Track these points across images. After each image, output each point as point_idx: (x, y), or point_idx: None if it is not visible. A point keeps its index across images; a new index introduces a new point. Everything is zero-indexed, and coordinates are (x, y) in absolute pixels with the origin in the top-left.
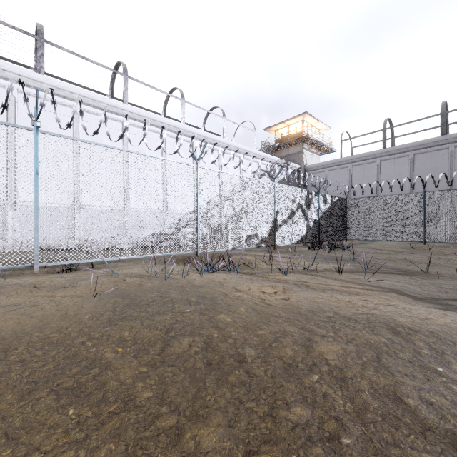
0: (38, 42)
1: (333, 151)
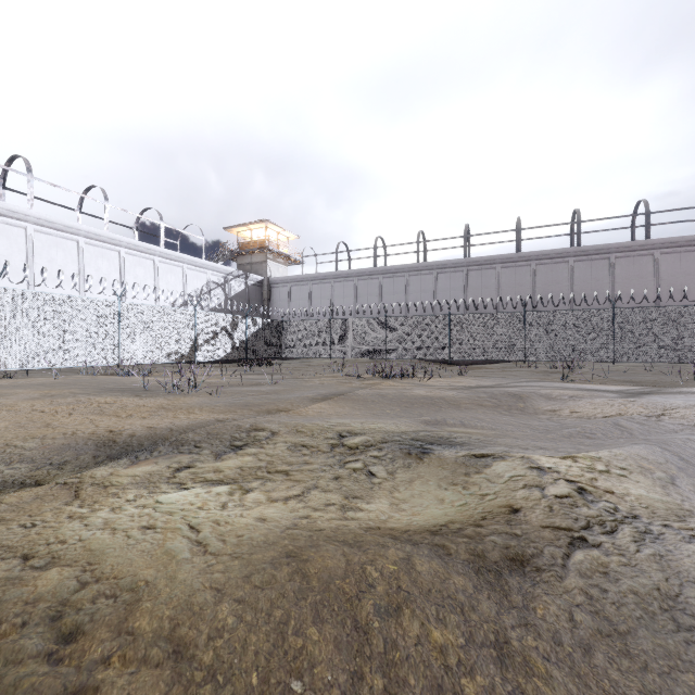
0: None
1: (303, 262)
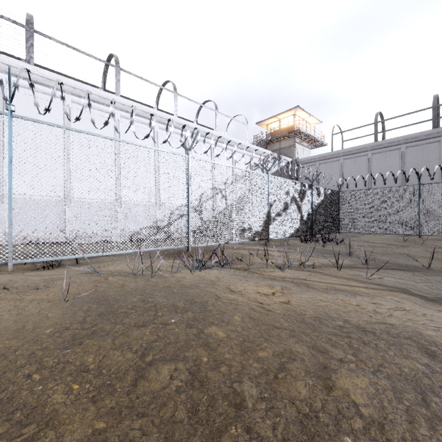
0: (27, 32)
1: (324, 144)
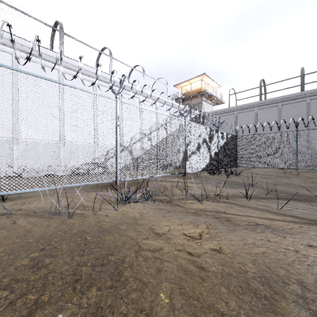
0: None
1: (222, 102)
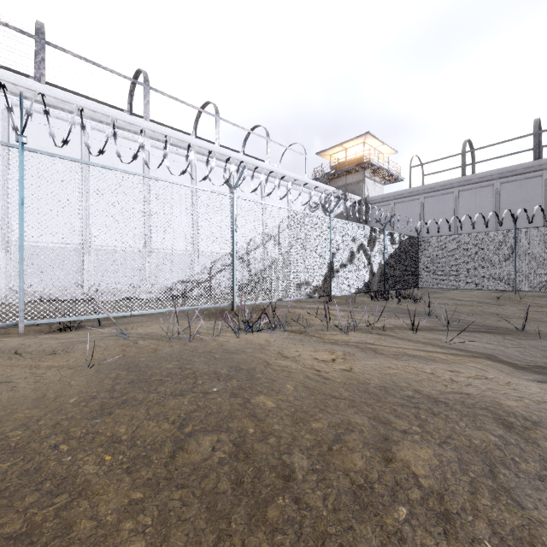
0: (37, 44)
1: (400, 179)
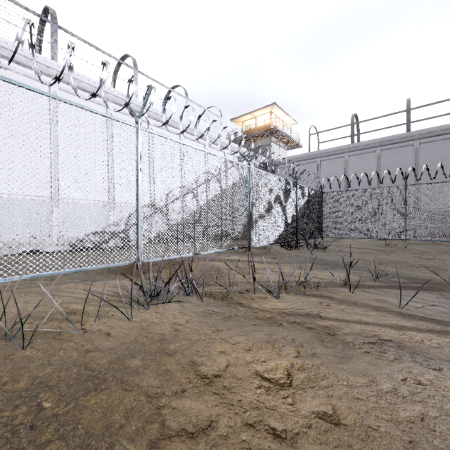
0: None
1: (299, 146)
